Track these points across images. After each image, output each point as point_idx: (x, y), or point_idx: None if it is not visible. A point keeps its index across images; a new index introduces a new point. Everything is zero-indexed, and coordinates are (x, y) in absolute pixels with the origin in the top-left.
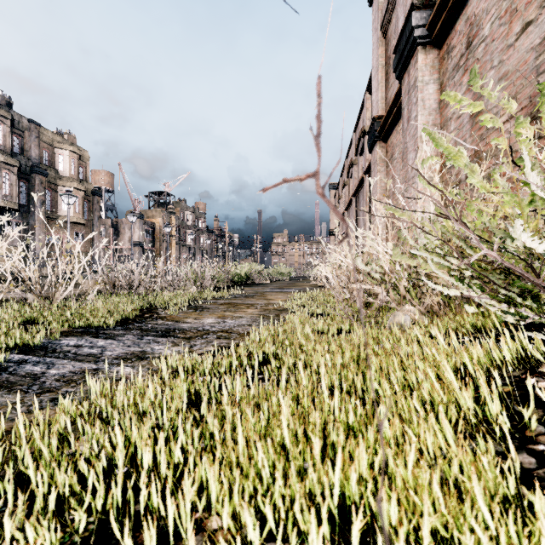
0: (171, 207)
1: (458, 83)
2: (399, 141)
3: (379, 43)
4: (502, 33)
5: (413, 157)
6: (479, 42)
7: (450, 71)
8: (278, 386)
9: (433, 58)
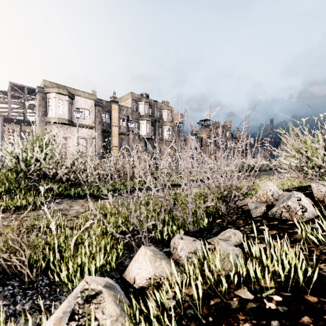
0: (210, 127)
1: None
2: None
3: None
4: None
5: None
6: None
7: None
8: None
9: None
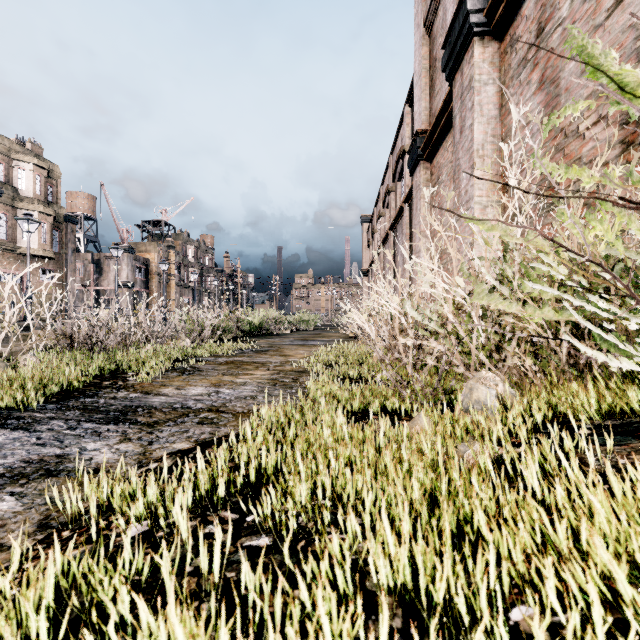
0: (170, 239)
1: (525, 81)
2: (448, 160)
3: (422, 42)
4: (587, 11)
5: (468, 177)
6: (555, 26)
7: (515, 68)
8: (279, 551)
9: (493, 52)
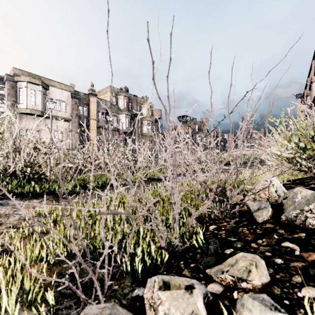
0: (188, 123)
1: None
2: None
3: None
4: None
5: None
6: None
7: None
8: None
9: None
